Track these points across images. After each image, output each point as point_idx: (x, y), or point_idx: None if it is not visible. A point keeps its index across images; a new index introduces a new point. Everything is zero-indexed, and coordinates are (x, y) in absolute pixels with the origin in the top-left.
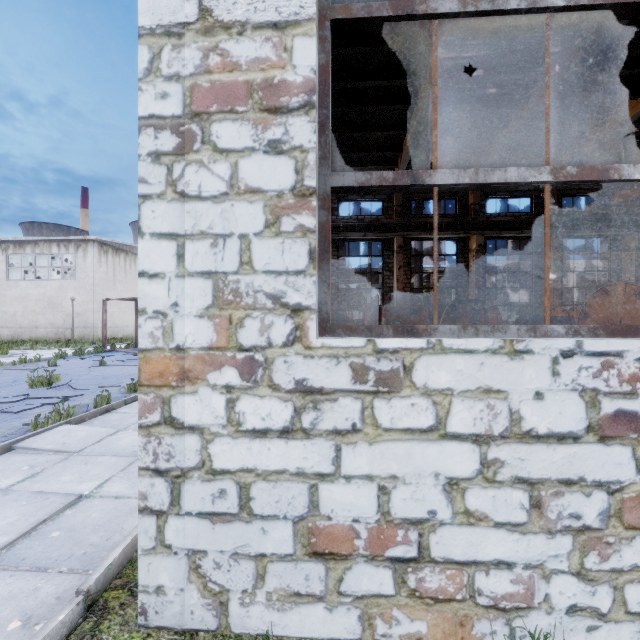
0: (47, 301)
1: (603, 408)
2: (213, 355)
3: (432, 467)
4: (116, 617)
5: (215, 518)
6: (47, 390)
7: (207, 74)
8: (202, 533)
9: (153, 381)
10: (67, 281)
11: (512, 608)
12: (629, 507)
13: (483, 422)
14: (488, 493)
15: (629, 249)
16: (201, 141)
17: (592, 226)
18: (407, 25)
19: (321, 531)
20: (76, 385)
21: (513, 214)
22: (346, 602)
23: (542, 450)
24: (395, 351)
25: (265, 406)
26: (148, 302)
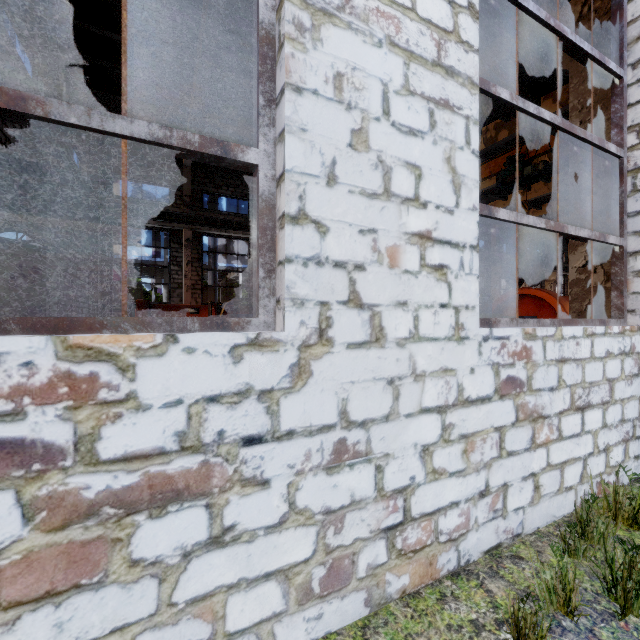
0: None
1: None
2: None
3: None
4: None
5: None
6: None
7: None
8: None
9: None
10: None
11: None
12: (11, 577)
13: None
14: None
15: None
16: None
17: None
18: None
19: None
20: None
21: None
22: None
23: None
24: None
25: None
26: None
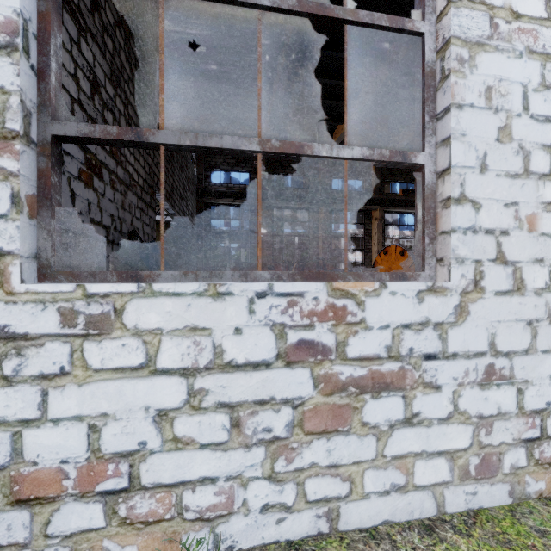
0: None
1: (289, 339)
2: None
3: (143, 401)
4: None
5: None
6: None
7: None
8: None
9: None
10: None
11: (216, 517)
12: (308, 417)
13: (190, 357)
14: (195, 419)
15: None
16: None
17: (403, 205)
18: None
19: (26, 478)
20: None
21: (351, 192)
22: (54, 544)
23: (241, 377)
24: (106, 295)
25: None
26: None
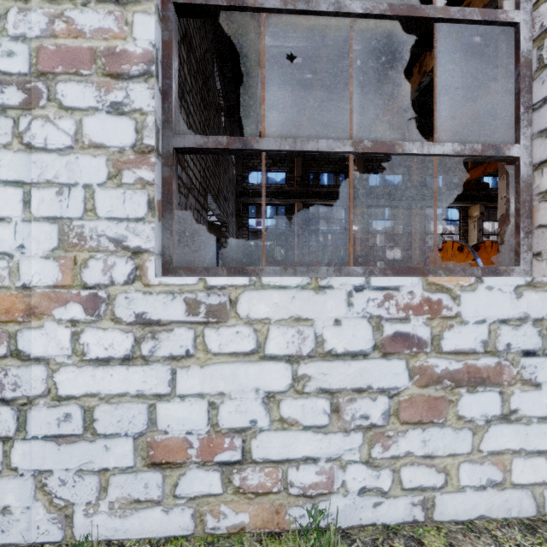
0: None
1: (385, 331)
2: (59, 293)
3: (253, 384)
4: None
5: (60, 440)
6: None
7: (53, 38)
8: (48, 454)
9: None
10: None
11: (317, 494)
12: (404, 407)
13: (294, 345)
14: (298, 403)
15: (473, 218)
16: (47, 98)
17: (447, 199)
18: (241, 15)
19: (159, 444)
20: None
21: (389, 187)
22: (181, 503)
23: (340, 366)
24: (223, 287)
25: (108, 337)
26: None
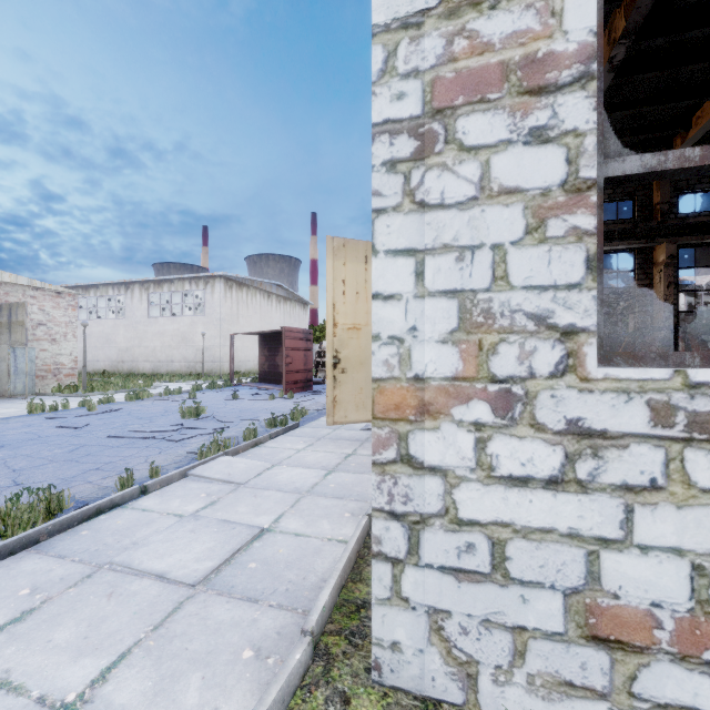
0: (181, 336)
1: None
2: (458, 386)
3: None
4: (343, 666)
5: (461, 575)
6: (196, 421)
7: (451, 63)
8: (445, 590)
9: (388, 414)
10: (197, 317)
11: None
12: None
13: None
14: None
15: None
16: (444, 141)
17: None
18: None
19: (603, 611)
20: (220, 417)
21: None
22: (641, 708)
23: None
24: None
25: (525, 449)
26: (382, 327)
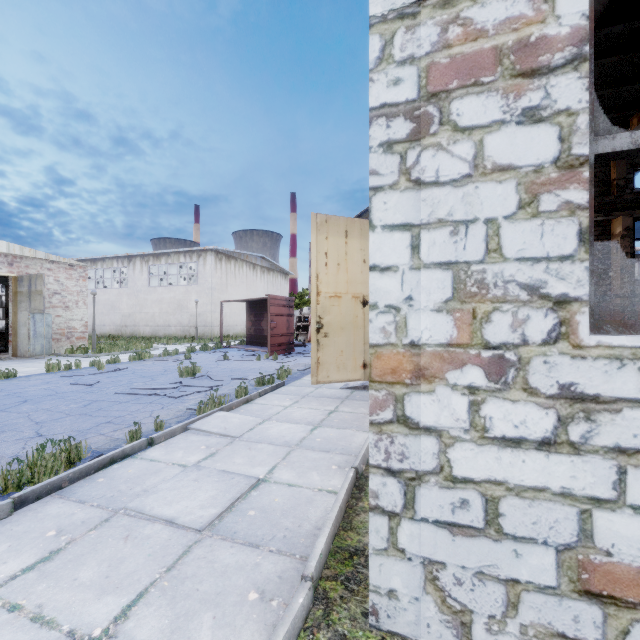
0: (176, 304)
1: None
2: (453, 352)
3: None
4: (341, 610)
5: (455, 529)
6: (193, 379)
7: (445, 49)
8: (440, 543)
9: (384, 377)
10: (191, 286)
11: None
12: None
13: None
14: None
15: None
16: (438, 122)
17: None
18: None
19: (596, 567)
20: (213, 376)
21: None
22: None
23: None
24: None
25: (518, 412)
26: (379, 296)
